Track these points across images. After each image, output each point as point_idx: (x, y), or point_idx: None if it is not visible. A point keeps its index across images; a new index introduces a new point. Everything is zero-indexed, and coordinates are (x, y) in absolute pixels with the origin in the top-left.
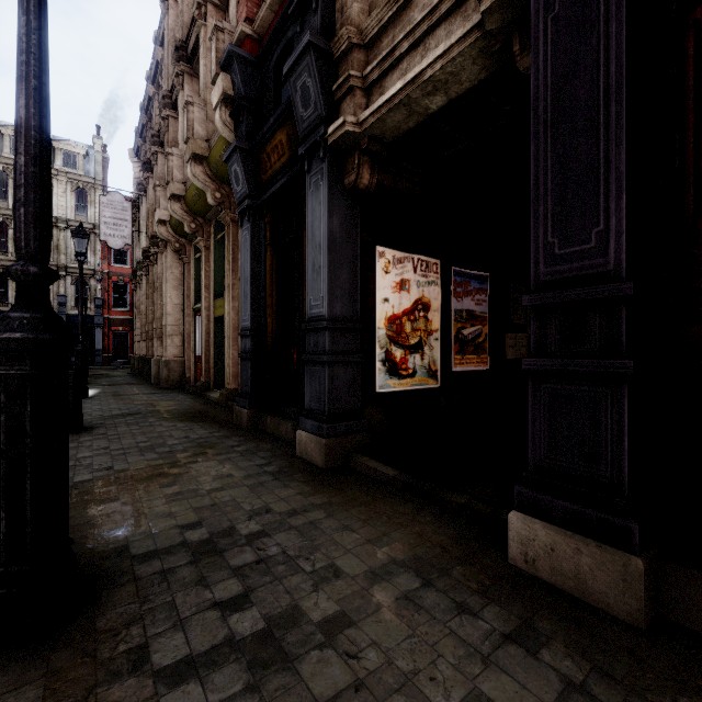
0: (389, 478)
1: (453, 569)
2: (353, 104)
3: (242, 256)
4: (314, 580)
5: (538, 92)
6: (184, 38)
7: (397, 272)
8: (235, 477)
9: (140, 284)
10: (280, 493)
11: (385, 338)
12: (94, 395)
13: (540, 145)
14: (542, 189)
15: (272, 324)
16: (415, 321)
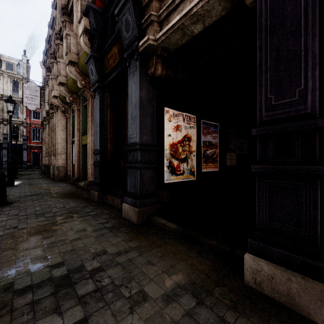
0: (172, 230)
1: (214, 290)
2: (153, 30)
3: (95, 112)
4: (130, 304)
5: (261, 11)
6: (66, 4)
7: (175, 121)
8: (87, 231)
9: (45, 128)
10: (112, 240)
11: (169, 155)
12: (18, 184)
13: (262, 42)
14: (264, 67)
15: (110, 147)
16: (184, 146)
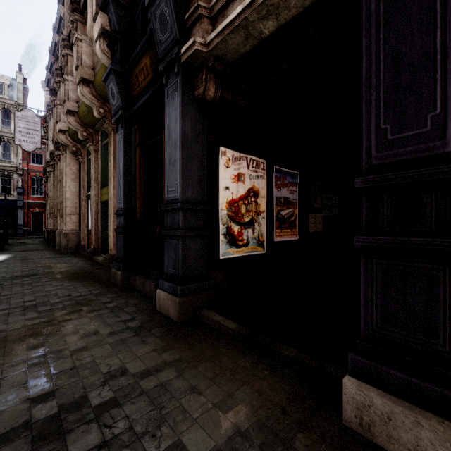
0: (231, 331)
1: (295, 438)
2: (201, 29)
3: (118, 154)
4: None
5: None
6: None
7: (235, 167)
8: (100, 335)
9: (49, 177)
10: (137, 350)
11: (226, 217)
12: (6, 259)
13: (372, 40)
14: (374, 80)
15: (140, 206)
16: (248, 205)
